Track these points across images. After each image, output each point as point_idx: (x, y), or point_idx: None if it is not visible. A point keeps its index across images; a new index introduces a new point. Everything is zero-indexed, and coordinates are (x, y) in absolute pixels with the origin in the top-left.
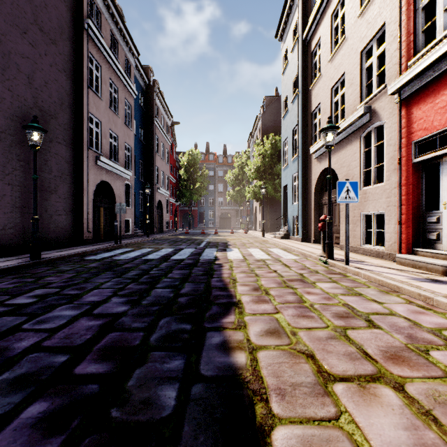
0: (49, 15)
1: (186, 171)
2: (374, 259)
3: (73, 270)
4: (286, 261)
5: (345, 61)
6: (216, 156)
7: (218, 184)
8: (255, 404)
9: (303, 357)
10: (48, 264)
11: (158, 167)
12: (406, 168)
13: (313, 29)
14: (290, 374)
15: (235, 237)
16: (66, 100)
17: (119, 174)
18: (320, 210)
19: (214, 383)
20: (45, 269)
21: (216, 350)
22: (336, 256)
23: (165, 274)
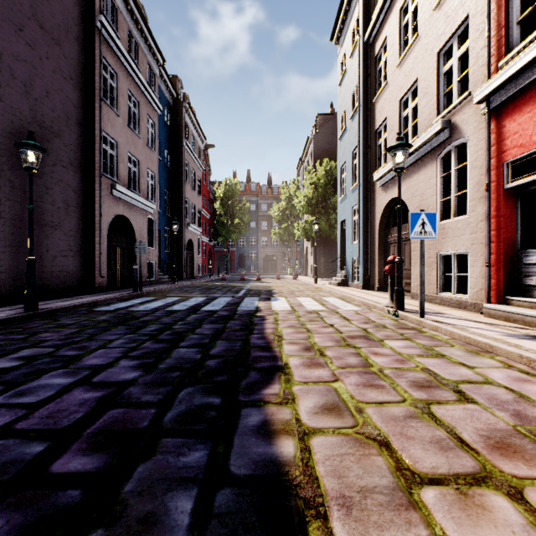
0: (52, 8)
1: (222, 204)
2: (454, 310)
3: (77, 324)
4: (344, 313)
5: (417, 66)
6: (258, 187)
7: (261, 220)
8: (309, 522)
9: (374, 446)
10: (47, 316)
11: (188, 199)
12: (496, 196)
13: (378, 28)
14: (357, 472)
15: (282, 284)
16: (73, 115)
17: (139, 207)
18: (386, 250)
19: (248, 488)
20: (41, 322)
21: (254, 435)
22: (408, 307)
23: (192, 329)
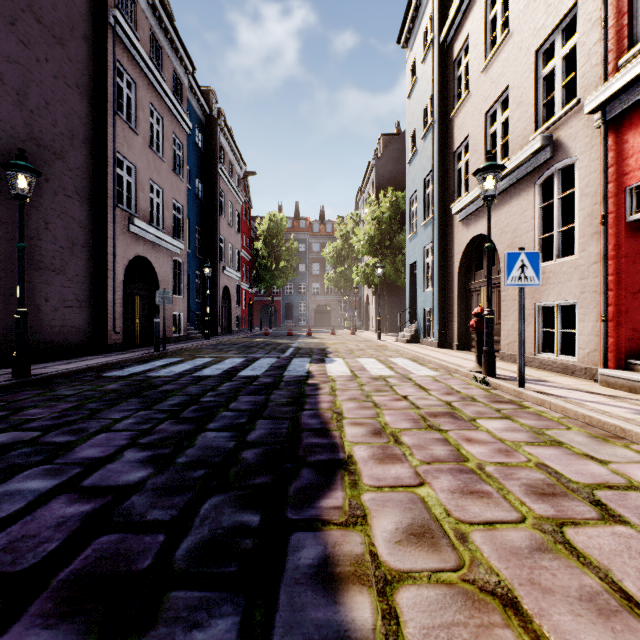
0: None
1: (265, 244)
2: (559, 376)
3: (77, 396)
4: (419, 380)
5: (508, 69)
6: (309, 223)
7: (312, 262)
8: None
9: (496, 608)
10: (41, 385)
11: (223, 237)
12: (615, 231)
13: (457, 25)
14: None
15: (338, 341)
16: (80, 132)
17: (163, 247)
18: (468, 300)
19: None
20: (32, 393)
21: (309, 584)
22: (499, 372)
23: (225, 402)
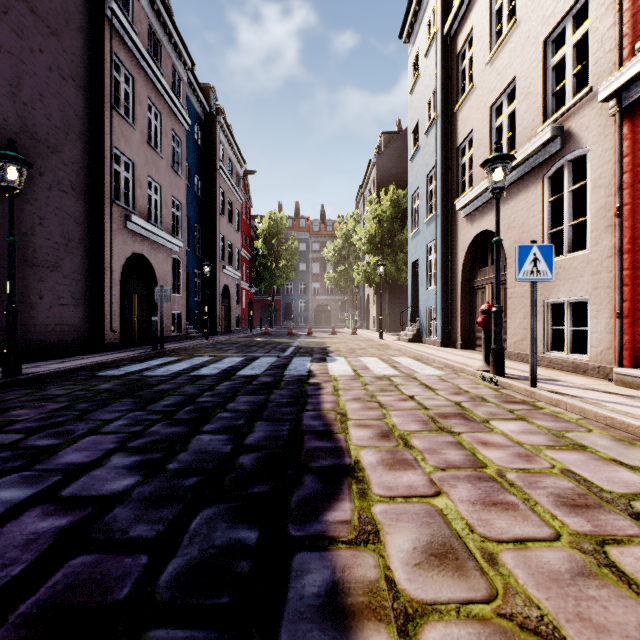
0: None
1: (265, 243)
2: (571, 376)
3: (68, 396)
4: (425, 379)
5: (515, 60)
6: (309, 222)
7: (312, 262)
8: None
9: None
10: (32, 384)
11: (223, 235)
12: (630, 223)
13: (461, 17)
14: None
15: (339, 340)
16: (76, 126)
17: (162, 244)
18: (472, 298)
19: None
20: (20, 393)
21: (315, 620)
22: (507, 371)
23: (222, 403)
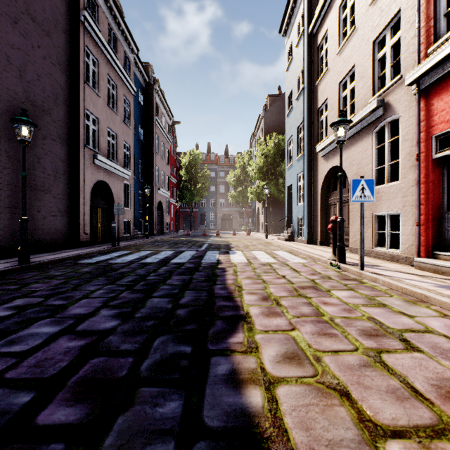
0: (43, 4)
1: (187, 171)
2: (388, 263)
3: (63, 276)
4: (293, 265)
5: (355, 53)
6: (217, 157)
7: (219, 184)
8: None
9: (335, 396)
10: (38, 268)
11: (158, 167)
12: (425, 165)
13: (320, 22)
14: (323, 424)
15: (238, 239)
16: (61, 96)
17: (117, 174)
18: (327, 211)
19: (222, 441)
20: (32, 274)
21: (223, 384)
22: (348, 260)
23: (163, 280)
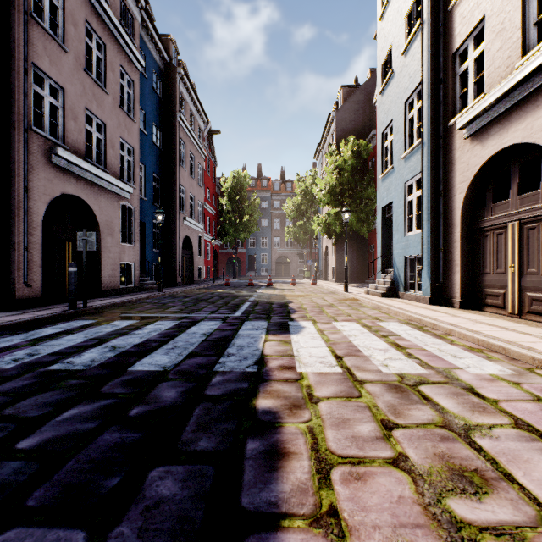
0: None
1: (229, 200)
2: None
3: None
4: (501, 397)
5: None
6: (270, 182)
7: (273, 218)
8: None
9: None
10: None
11: (184, 187)
12: None
13: None
14: None
15: (300, 292)
16: None
17: (106, 188)
18: (477, 242)
19: None
20: None
21: None
22: None
23: None
